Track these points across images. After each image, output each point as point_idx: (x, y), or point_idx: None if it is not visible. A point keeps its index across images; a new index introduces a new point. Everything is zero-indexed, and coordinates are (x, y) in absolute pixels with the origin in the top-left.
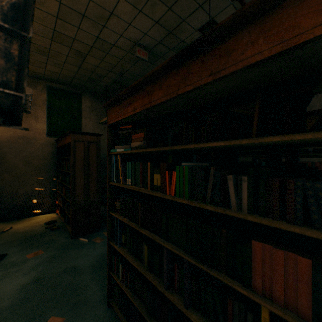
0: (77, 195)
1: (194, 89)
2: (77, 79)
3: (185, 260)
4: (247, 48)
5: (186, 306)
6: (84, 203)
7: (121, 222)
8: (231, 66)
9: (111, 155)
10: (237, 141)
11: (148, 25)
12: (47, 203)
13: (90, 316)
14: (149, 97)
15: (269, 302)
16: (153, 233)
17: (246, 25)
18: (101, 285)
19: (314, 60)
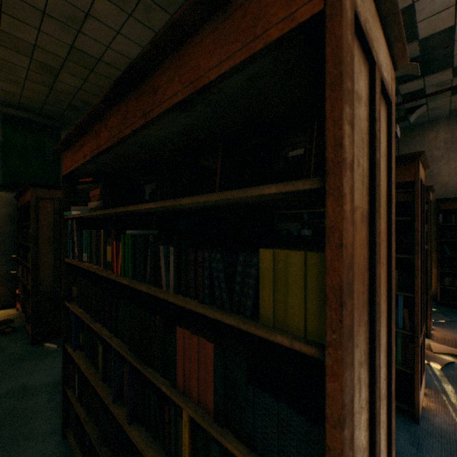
0: (42, 279)
1: (134, 133)
2: (51, 105)
3: (128, 359)
4: (168, 87)
5: (129, 420)
6: (54, 290)
7: (79, 315)
8: (157, 108)
9: (68, 219)
10: (163, 203)
11: (145, 36)
12: (0, 293)
13: (32, 454)
14: (97, 140)
15: (187, 400)
16: (105, 327)
17: (167, 58)
18: (61, 409)
19: (242, 107)
